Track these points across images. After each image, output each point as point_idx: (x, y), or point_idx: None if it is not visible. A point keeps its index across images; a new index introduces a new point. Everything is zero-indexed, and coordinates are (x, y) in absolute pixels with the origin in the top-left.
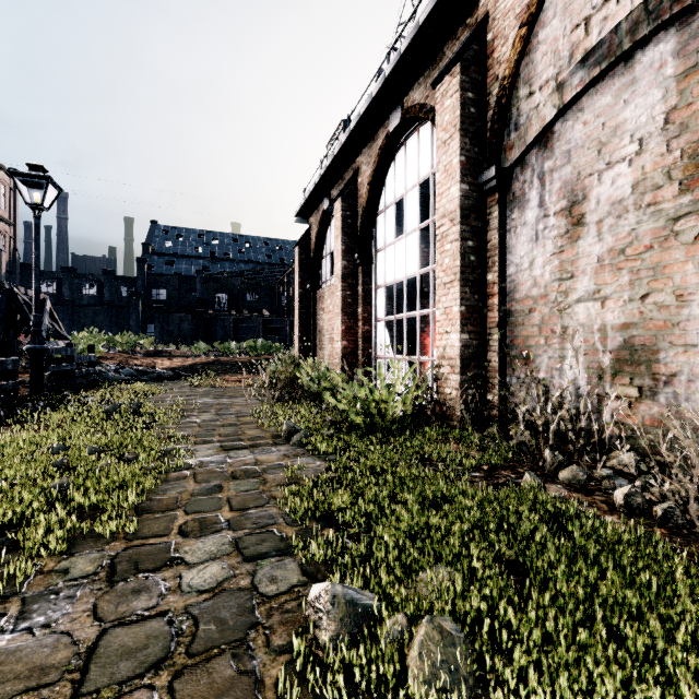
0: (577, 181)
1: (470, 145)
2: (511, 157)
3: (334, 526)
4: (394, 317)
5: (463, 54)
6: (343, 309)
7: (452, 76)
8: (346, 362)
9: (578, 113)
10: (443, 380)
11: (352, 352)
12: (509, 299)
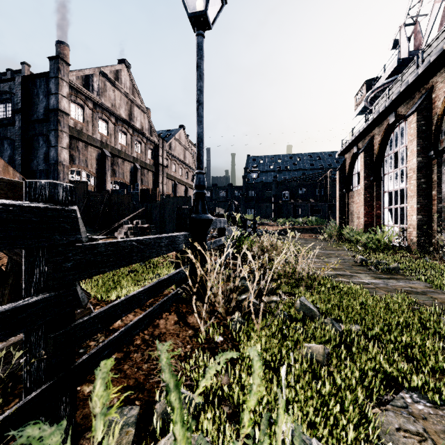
0: None
1: (422, 142)
2: (442, 146)
3: None
4: (393, 206)
5: (418, 108)
6: (364, 203)
7: (413, 116)
8: (366, 228)
9: None
10: (410, 234)
11: (369, 223)
12: (443, 201)
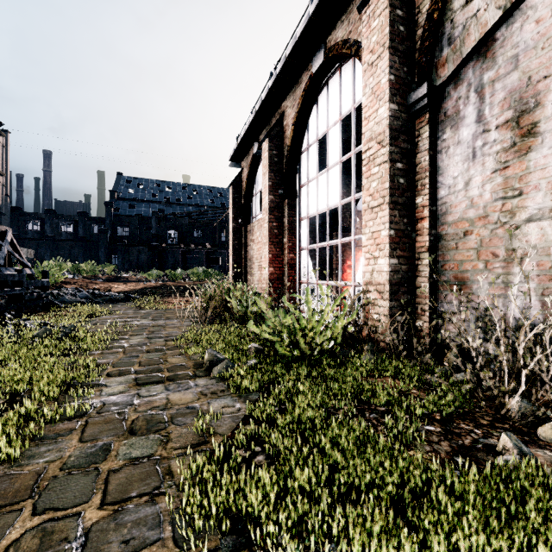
0: (527, 88)
1: (399, 64)
2: (444, 74)
3: (247, 551)
4: (317, 245)
5: None
6: (270, 239)
7: None
8: (273, 286)
9: (528, 11)
10: (370, 306)
11: (278, 277)
12: (440, 223)
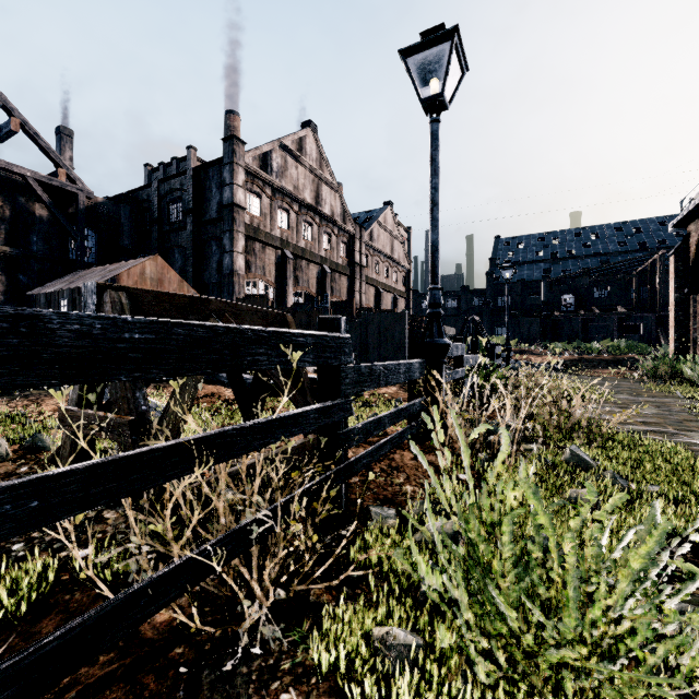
0: None
1: None
2: None
3: None
4: None
5: None
6: None
7: None
8: None
9: None
10: None
11: None
12: None
